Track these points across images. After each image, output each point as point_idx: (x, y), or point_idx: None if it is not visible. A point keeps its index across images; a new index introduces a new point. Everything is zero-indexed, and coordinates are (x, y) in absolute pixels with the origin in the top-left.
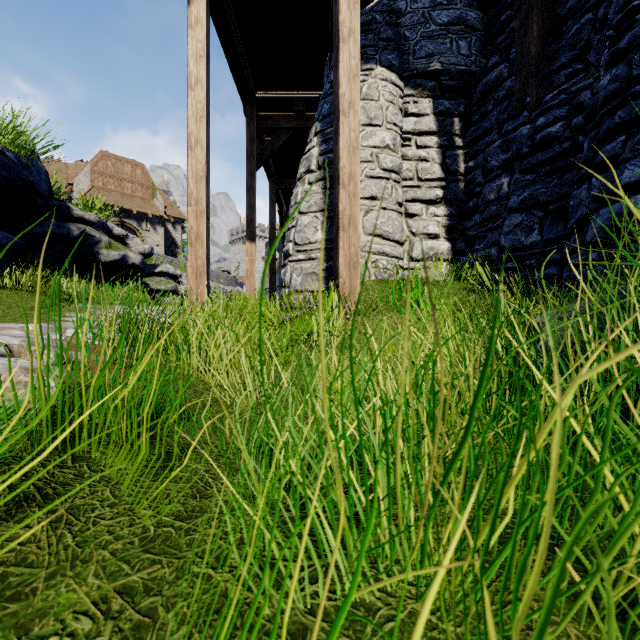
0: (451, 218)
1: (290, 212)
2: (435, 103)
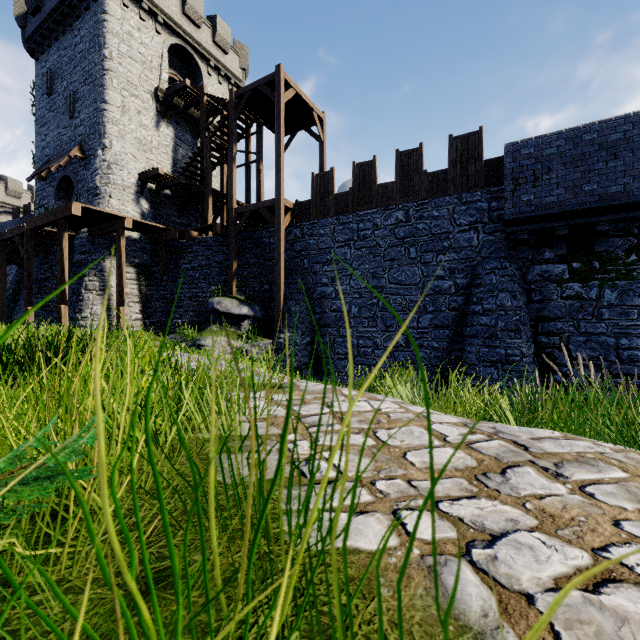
0: (142, 308)
1: (86, 302)
2: (136, 270)
